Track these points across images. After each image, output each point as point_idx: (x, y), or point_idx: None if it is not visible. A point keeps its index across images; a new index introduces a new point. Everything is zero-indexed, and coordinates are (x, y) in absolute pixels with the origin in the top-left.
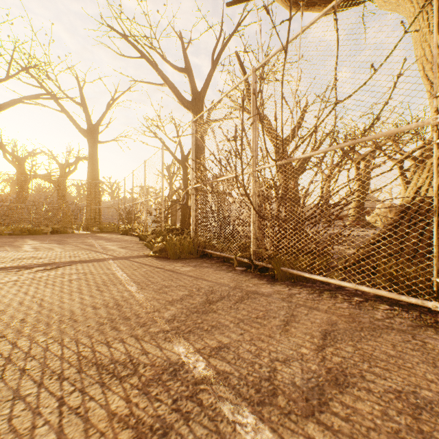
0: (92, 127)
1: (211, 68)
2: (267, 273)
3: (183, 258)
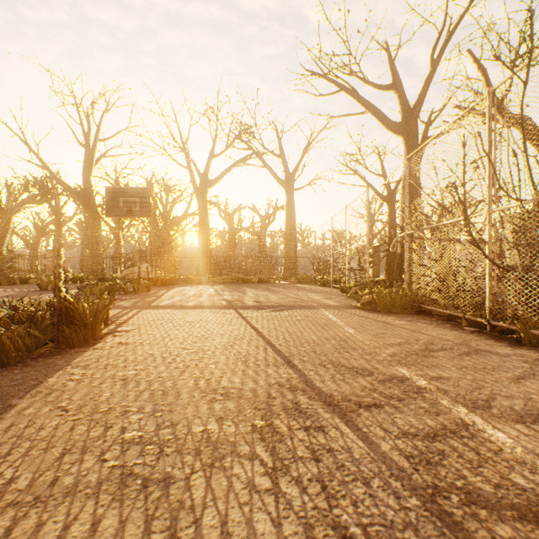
0: (289, 176)
1: (429, 72)
2: (508, 335)
3: (394, 313)
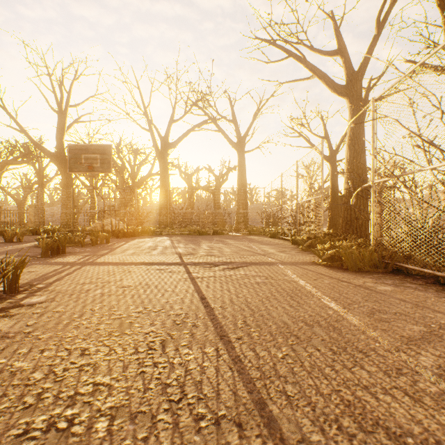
0: (241, 139)
1: (374, 36)
2: None
3: (365, 272)
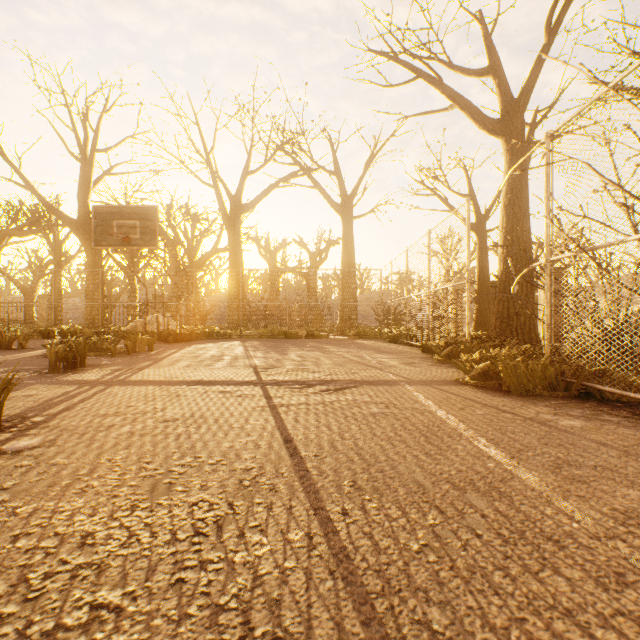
0: (347, 200)
1: (543, 46)
2: None
3: (537, 396)
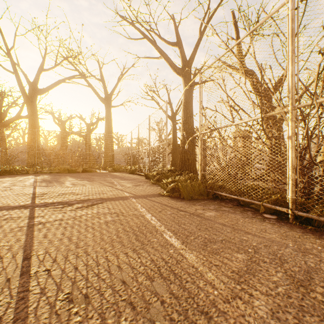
0: (108, 96)
1: (198, 39)
2: None
3: (196, 199)
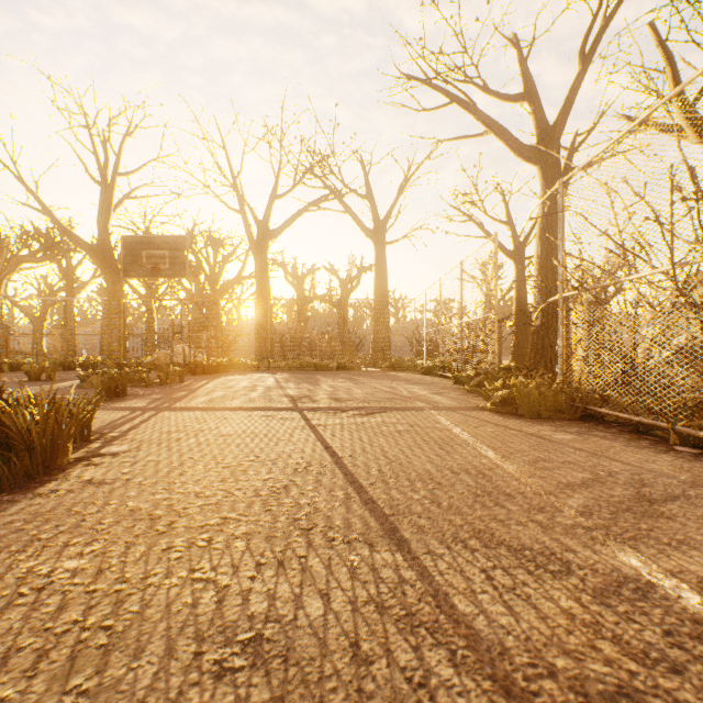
0: (380, 225)
1: (577, 74)
2: None
3: (546, 418)
